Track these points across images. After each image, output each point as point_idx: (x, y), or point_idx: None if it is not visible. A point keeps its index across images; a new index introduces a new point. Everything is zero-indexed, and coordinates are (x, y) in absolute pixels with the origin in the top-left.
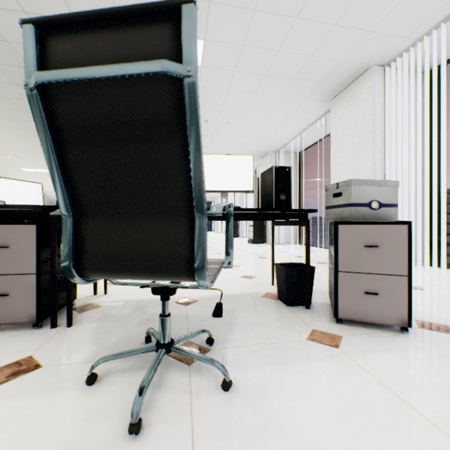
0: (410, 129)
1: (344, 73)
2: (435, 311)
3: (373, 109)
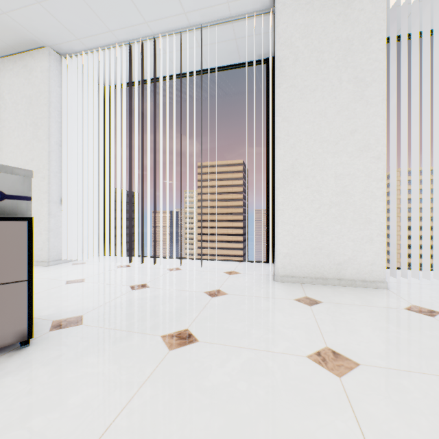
0: (89, 130)
1: (11, 32)
2: (81, 303)
3: (49, 94)
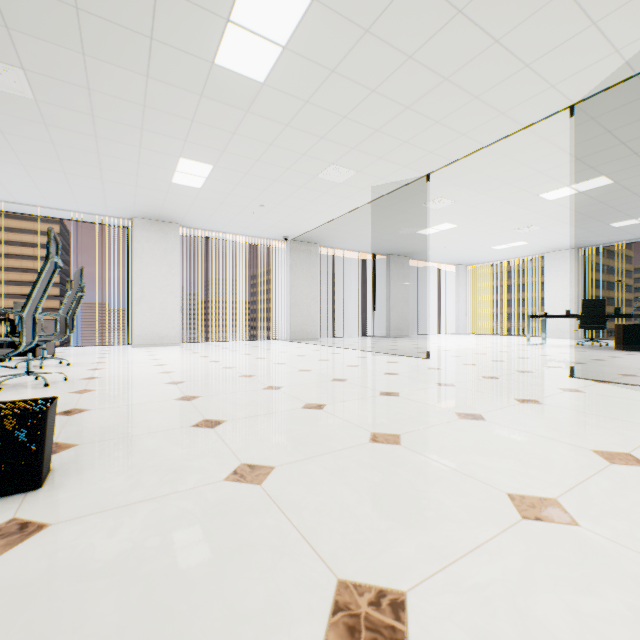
0: None
1: None
2: None
3: None
